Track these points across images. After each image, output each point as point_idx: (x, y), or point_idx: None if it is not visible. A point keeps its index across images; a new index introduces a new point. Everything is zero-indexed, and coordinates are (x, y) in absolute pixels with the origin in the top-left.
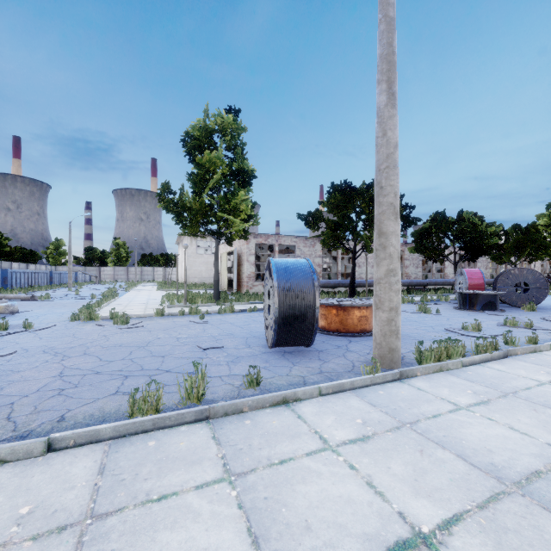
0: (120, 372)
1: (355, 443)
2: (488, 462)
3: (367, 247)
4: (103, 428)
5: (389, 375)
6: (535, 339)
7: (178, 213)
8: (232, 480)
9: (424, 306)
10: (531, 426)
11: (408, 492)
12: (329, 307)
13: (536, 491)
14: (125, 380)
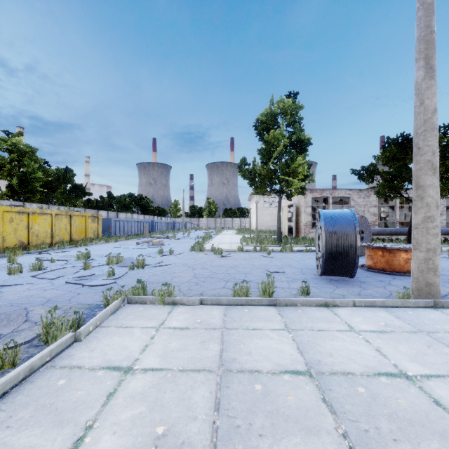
0: (223, 278)
1: (374, 332)
2: None
3: None
4: (223, 298)
5: (421, 302)
6: None
7: (251, 178)
8: (289, 331)
9: None
10: None
11: (405, 359)
12: (374, 249)
13: None
14: (227, 283)
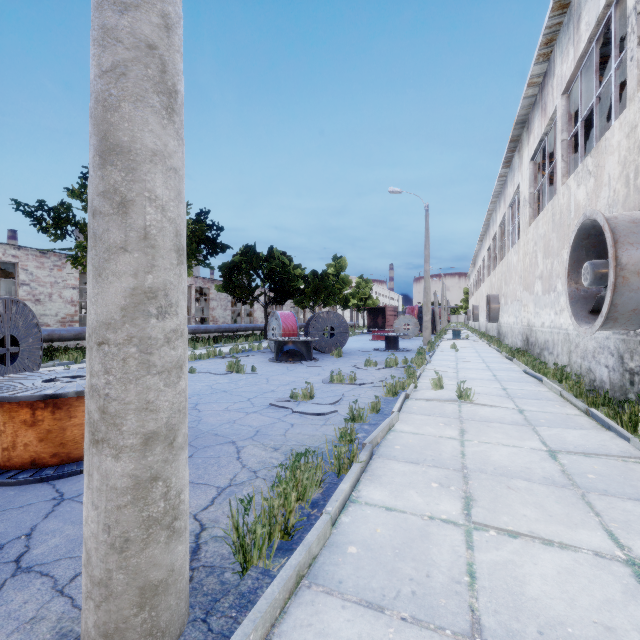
0: None
1: None
2: None
3: None
4: None
5: None
6: (378, 405)
7: None
8: None
9: (236, 364)
10: None
11: None
12: (7, 404)
13: None
14: None
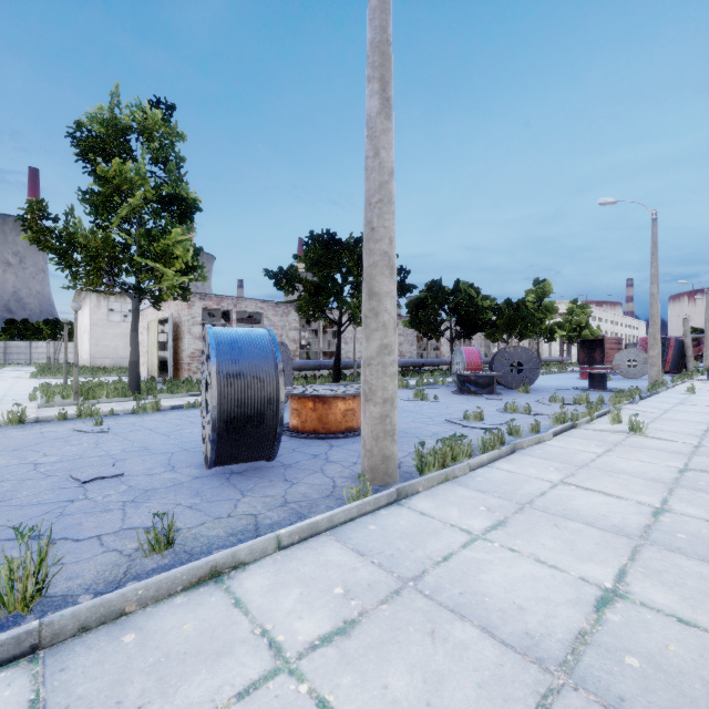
0: None
1: (331, 643)
2: (522, 632)
3: (355, 318)
4: None
5: (383, 498)
6: (537, 427)
7: (62, 251)
8: None
9: (421, 392)
10: (558, 552)
11: None
12: (303, 399)
13: (589, 672)
14: None
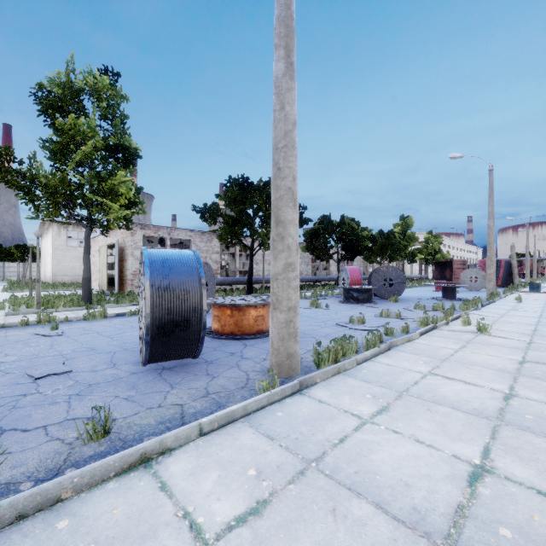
0: None
1: (246, 523)
2: (410, 507)
3: (264, 244)
4: None
5: (288, 389)
6: (407, 329)
7: (26, 188)
8: None
9: (315, 302)
10: (433, 433)
11: None
12: (223, 308)
13: (470, 545)
14: None
